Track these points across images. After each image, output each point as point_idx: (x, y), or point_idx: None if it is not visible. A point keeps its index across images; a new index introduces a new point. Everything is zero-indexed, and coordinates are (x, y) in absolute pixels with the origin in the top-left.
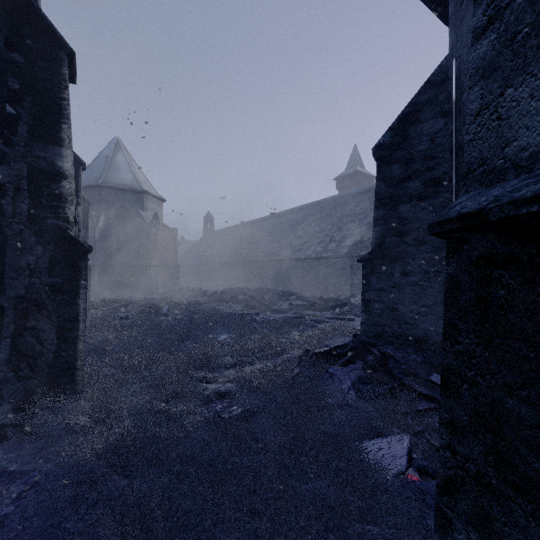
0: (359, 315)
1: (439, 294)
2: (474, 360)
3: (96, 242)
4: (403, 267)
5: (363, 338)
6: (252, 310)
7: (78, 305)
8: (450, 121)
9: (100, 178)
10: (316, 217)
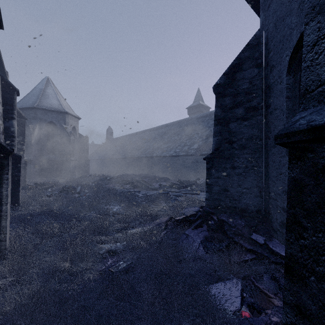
0: (202, 191)
1: (254, 180)
2: (323, 257)
3: (32, 145)
4: (232, 163)
5: (207, 209)
6: (136, 188)
7: (2, 192)
8: (261, 70)
9: (35, 102)
10: (176, 130)
